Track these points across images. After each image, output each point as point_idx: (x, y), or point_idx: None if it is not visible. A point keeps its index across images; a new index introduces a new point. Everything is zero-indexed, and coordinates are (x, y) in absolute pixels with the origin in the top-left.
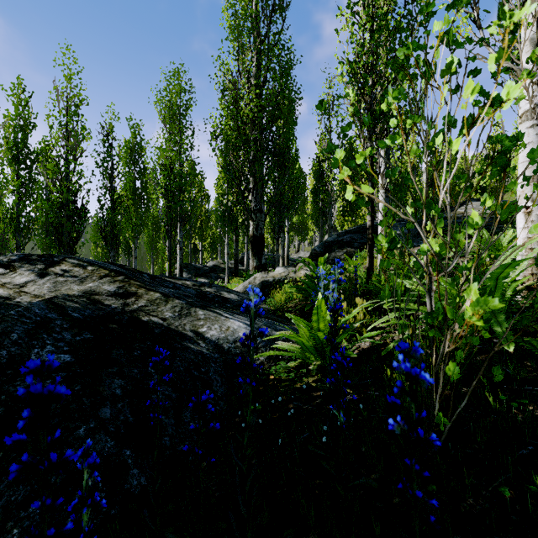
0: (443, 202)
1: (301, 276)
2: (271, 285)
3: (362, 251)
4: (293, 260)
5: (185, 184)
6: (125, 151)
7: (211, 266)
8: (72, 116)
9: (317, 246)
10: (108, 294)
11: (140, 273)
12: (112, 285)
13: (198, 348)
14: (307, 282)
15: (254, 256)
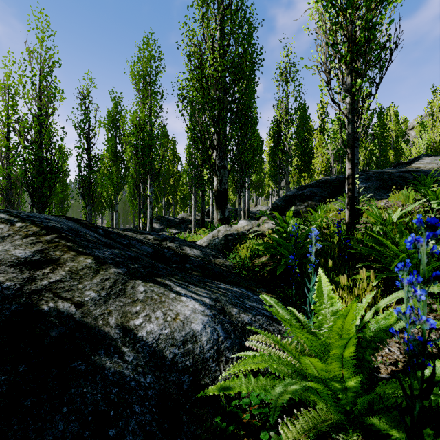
0: (388, 160)
1: (265, 229)
2: (234, 239)
3: (325, 204)
4: (253, 212)
5: (153, 142)
6: (108, 120)
7: (181, 218)
8: (45, 76)
9: (278, 200)
10: (13, 263)
11: (95, 228)
12: (29, 248)
13: (118, 367)
14: (278, 240)
15: (218, 210)
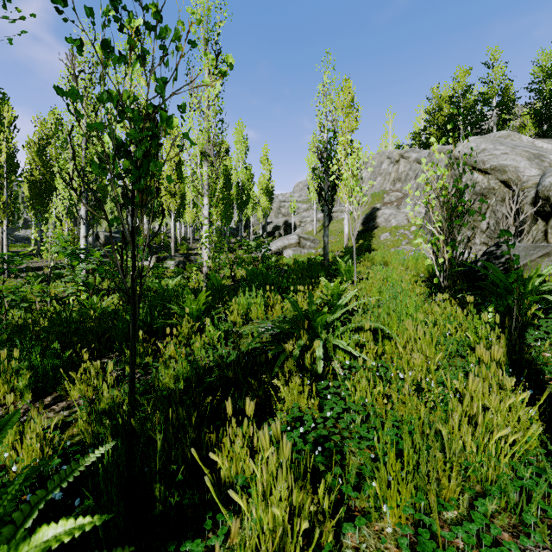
0: None
1: None
2: None
3: None
4: None
5: None
6: None
7: None
8: None
9: None
10: None
11: None
12: None
13: None
14: None
15: None
